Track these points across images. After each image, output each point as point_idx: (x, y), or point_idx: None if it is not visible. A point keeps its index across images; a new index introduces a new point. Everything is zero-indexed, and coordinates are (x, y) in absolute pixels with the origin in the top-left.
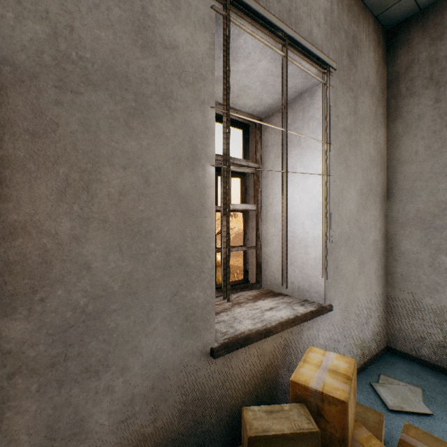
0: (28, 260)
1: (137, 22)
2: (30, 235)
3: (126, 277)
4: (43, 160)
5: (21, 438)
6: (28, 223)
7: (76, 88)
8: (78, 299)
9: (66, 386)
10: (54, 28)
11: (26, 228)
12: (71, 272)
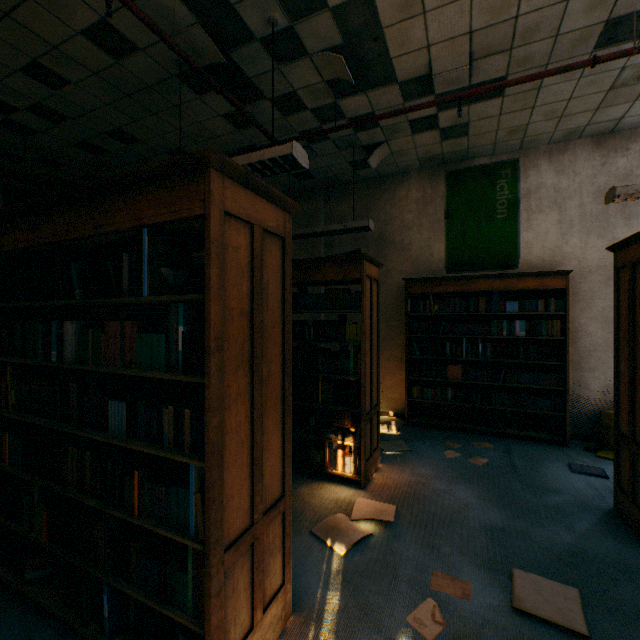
0: (571, 330)
1: (609, 244)
2: (571, 323)
3: (604, 340)
4: (575, 301)
5: (569, 380)
6: (571, 320)
7: (585, 276)
8: (586, 344)
9: (582, 371)
10: (578, 260)
11: (570, 321)
12: (583, 335)
